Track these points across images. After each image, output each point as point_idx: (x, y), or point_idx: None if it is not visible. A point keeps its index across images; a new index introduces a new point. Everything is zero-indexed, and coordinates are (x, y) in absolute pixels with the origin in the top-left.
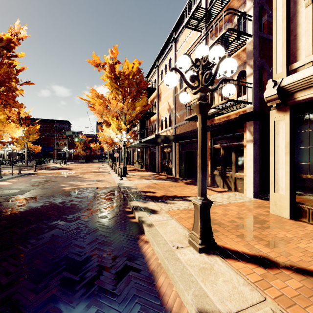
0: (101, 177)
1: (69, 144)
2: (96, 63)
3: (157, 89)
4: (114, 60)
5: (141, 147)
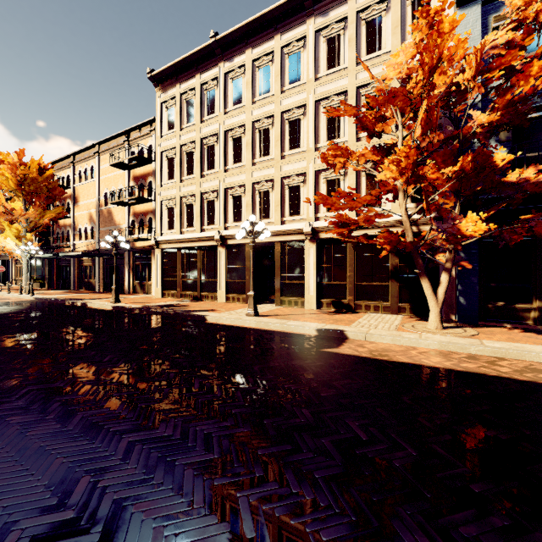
0: None
1: None
2: None
3: (72, 189)
4: (19, 162)
5: (37, 258)
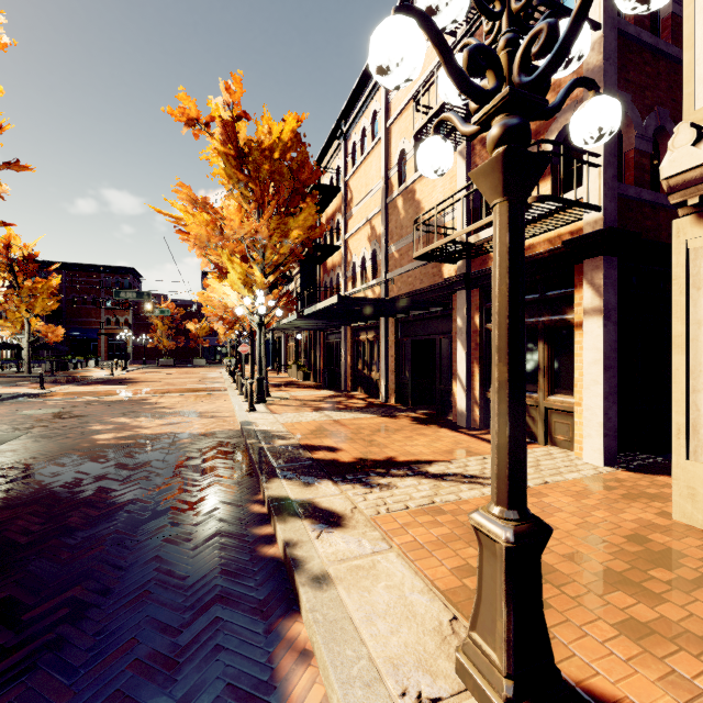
0: (204, 403)
1: (137, 322)
2: (189, 116)
3: (342, 189)
4: (235, 110)
5: (304, 331)
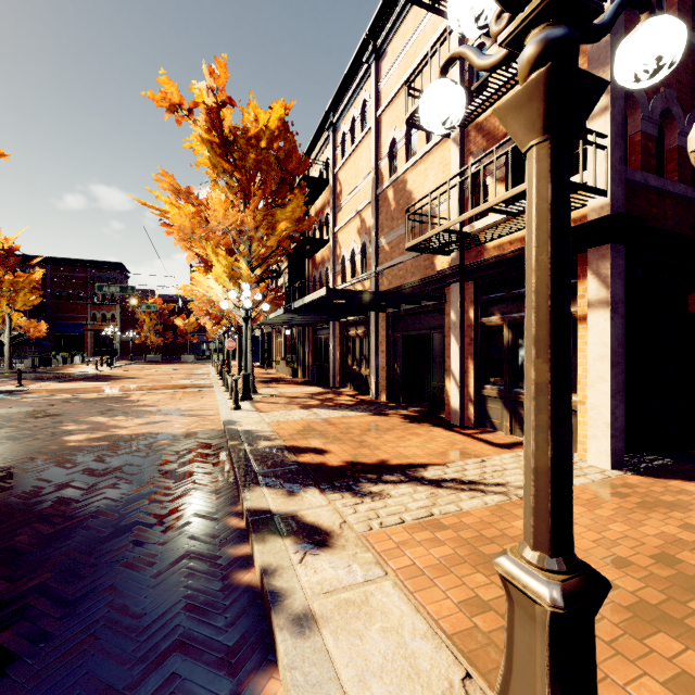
0: (188, 401)
1: (124, 318)
2: (171, 101)
3: (331, 181)
4: (219, 95)
5: (292, 326)
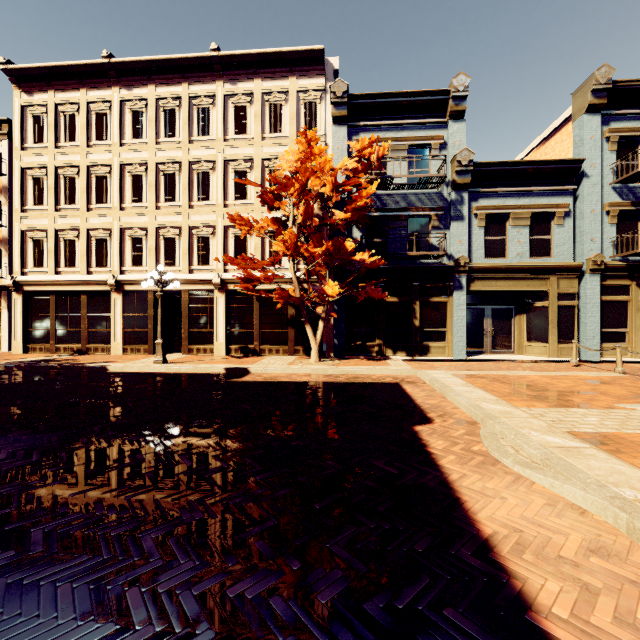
0: None
1: None
2: None
3: None
4: None
5: None
